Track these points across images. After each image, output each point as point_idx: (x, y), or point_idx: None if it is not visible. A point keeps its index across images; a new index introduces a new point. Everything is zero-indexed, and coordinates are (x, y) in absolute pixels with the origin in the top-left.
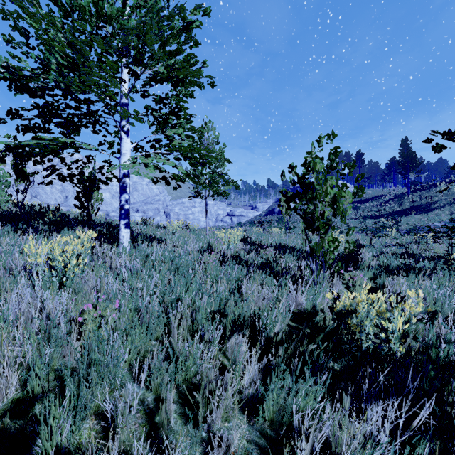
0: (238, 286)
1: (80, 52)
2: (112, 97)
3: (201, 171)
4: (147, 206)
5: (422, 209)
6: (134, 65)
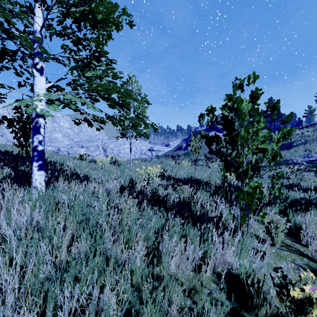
0: (157, 238)
1: None
2: (9, 20)
3: (125, 116)
4: (90, 143)
5: (285, 147)
6: None
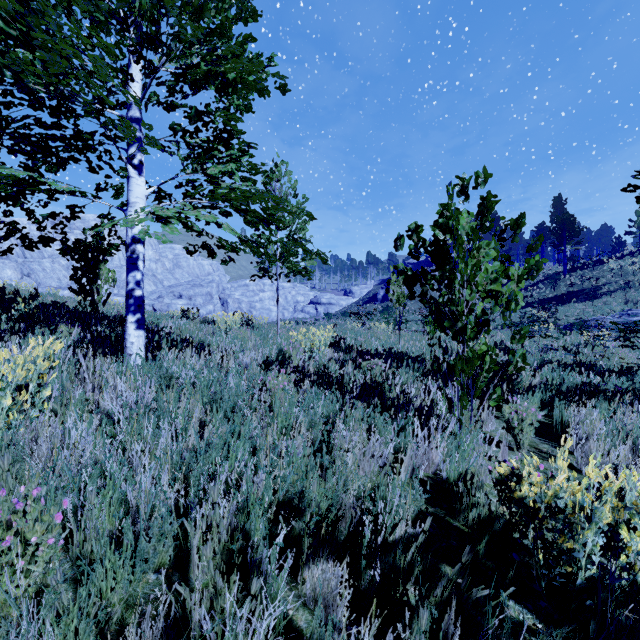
0: (326, 431)
1: (42, 14)
2: (104, 99)
3: (269, 237)
4: (195, 290)
5: (585, 295)
6: (145, 47)
